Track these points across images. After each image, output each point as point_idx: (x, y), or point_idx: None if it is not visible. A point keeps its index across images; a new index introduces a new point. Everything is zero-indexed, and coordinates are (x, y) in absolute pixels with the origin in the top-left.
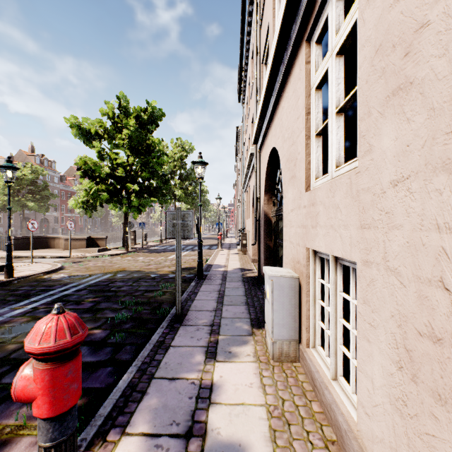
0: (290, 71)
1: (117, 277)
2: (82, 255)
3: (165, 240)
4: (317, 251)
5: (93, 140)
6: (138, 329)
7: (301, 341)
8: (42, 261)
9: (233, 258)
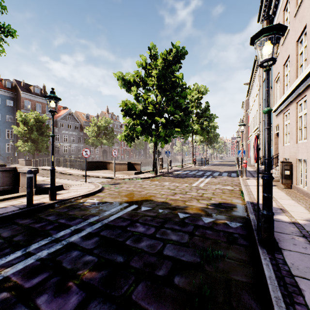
0: None
1: (140, 213)
2: (122, 177)
3: (185, 165)
4: None
5: (132, 86)
6: None
7: None
8: (94, 181)
9: (276, 193)
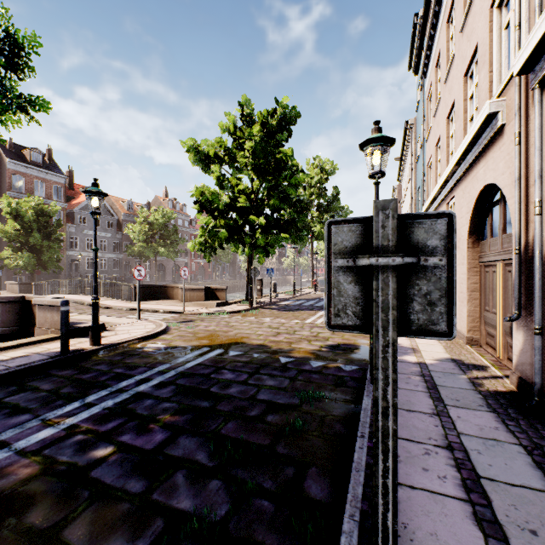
0: None
1: (227, 358)
2: (197, 310)
3: (299, 291)
4: None
5: (212, 164)
6: None
7: None
8: (151, 317)
9: None
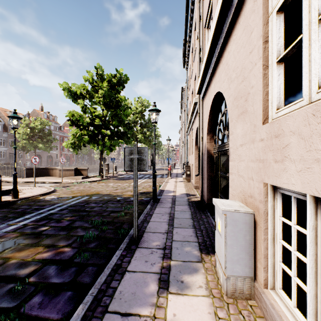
0: (239, 12)
1: (92, 199)
2: (70, 181)
3: None
4: (277, 186)
5: (78, 99)
6: (101, 249)
7: (255, 278)
8: (42, 185)
9: (179, 185)
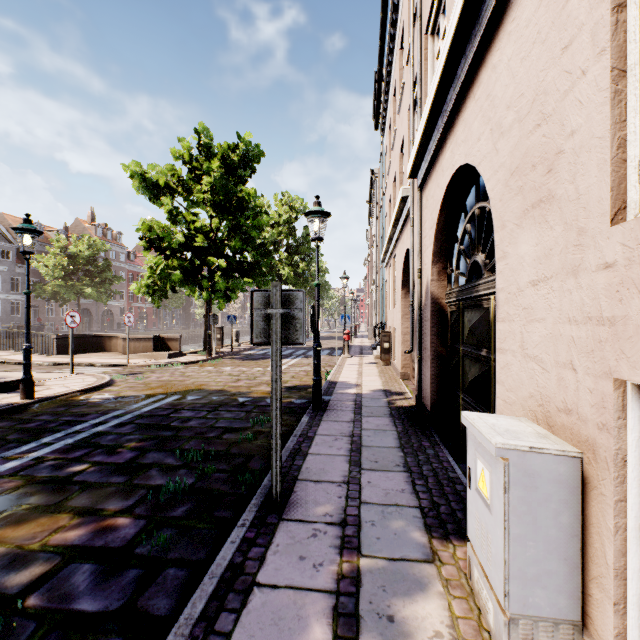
0: None
1: (186, 402)
2: (144, 362)
3: None
4: None
5: (162, 195)
6: (199, 520)
7: (584, 621)
8: (87, 371)
9: (369, 370)
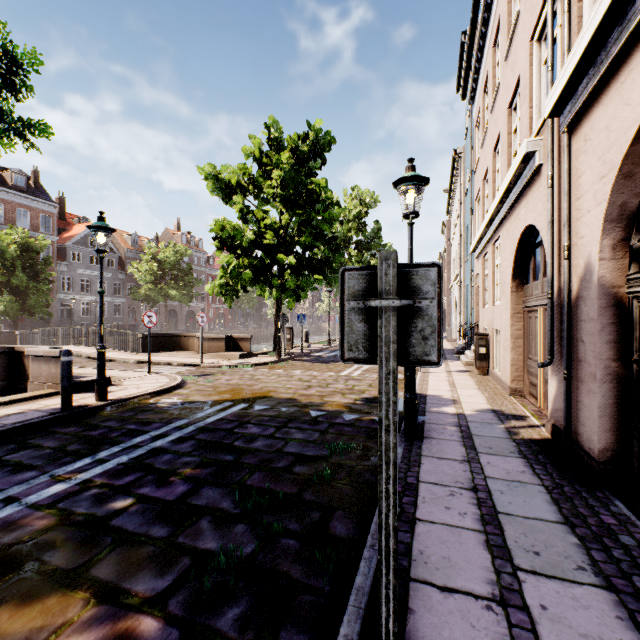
0: None
1: (252, 413)
2: (216, 363)
3: (335, 341)
4: None
5: (234, 194)
6: None
7: None
8: (164, 371)
9: (462, 381)
